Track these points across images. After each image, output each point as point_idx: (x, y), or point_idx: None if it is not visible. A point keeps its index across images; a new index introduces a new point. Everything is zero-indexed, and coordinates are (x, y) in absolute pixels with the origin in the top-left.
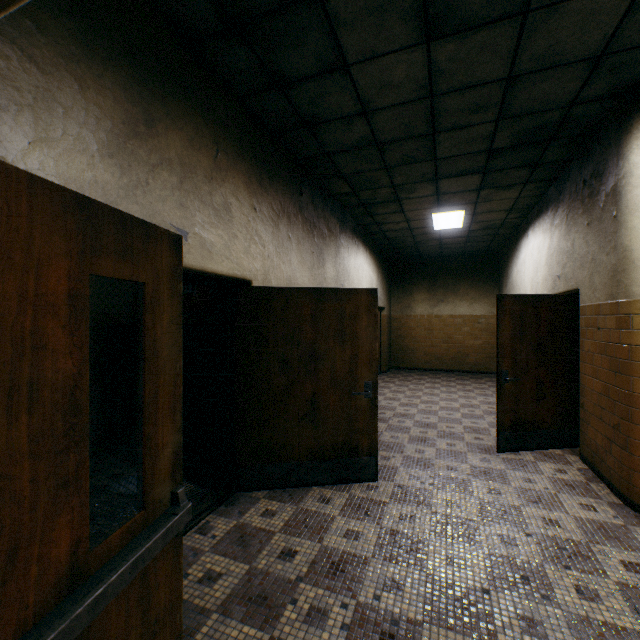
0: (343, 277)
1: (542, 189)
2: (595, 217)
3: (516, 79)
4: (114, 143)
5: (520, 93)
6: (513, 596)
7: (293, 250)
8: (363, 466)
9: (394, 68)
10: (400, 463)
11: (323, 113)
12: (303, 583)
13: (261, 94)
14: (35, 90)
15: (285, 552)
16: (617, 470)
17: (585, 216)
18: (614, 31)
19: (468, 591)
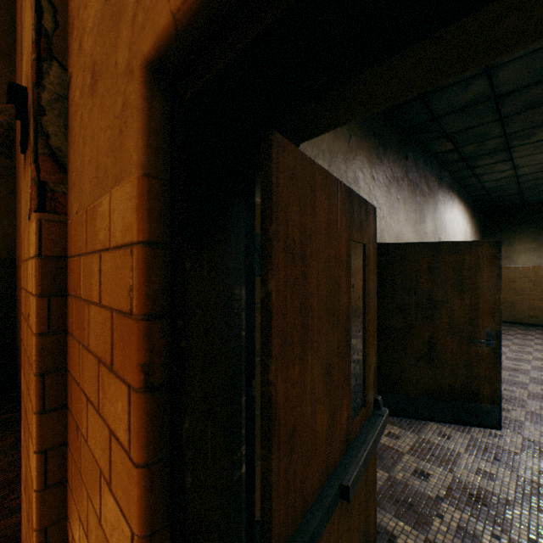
0: (440, 231)
1: None
2: None
3: None
4: None
5: None
6: None
7: (400, 210)
8: (484, 412)
9: None
10: (523, 417)
11: None
12: (444, 503)
13: None
14: None
15: (418, 472)
16: None
17: None
18: None
19: None
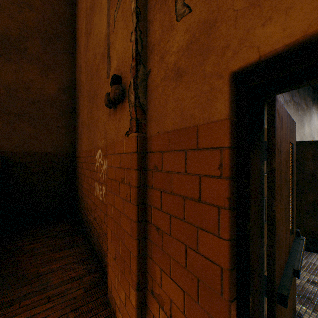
0: (313, 132)
1: None
2: None
3: None
4: None
5: None
6: None
7: None
8: None
9: None
10: None
11: None
12: None
13: None
14: None
15: (310, 281)
16: None
17: None
18: None
19: None
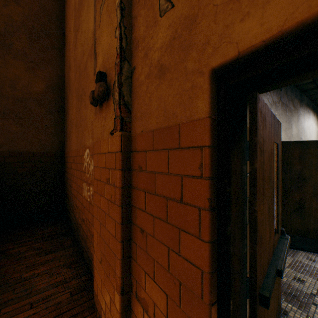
0: (301, 133)
1: None
2: None
3: None
4: None
5: None
6: None
7: None
8: None
9: None
10: None
11: None
12: (316, 297)
13: None
14: None
15: (296, 278)
16: None
17: None
18: None
19: None
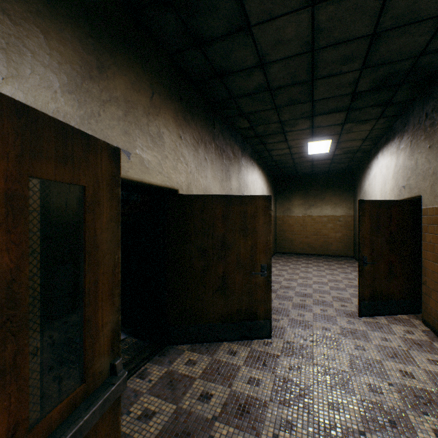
0: (243, 188)
1: (390, 123)
2: (436, 141)
3: (379, 35)
4: (73, 82)
5: (381, 46)
6: (384, 437)
7: (208, 168)
8: (260, 327)
9: (285, 28)
10: (287, 324)
11: (231, 66)
12: (217, 422)
13: (185, 51)
14: (7, 37)
15: (203, 395)
16: None
17: (427, 141)
18: None
19: (348, 432)
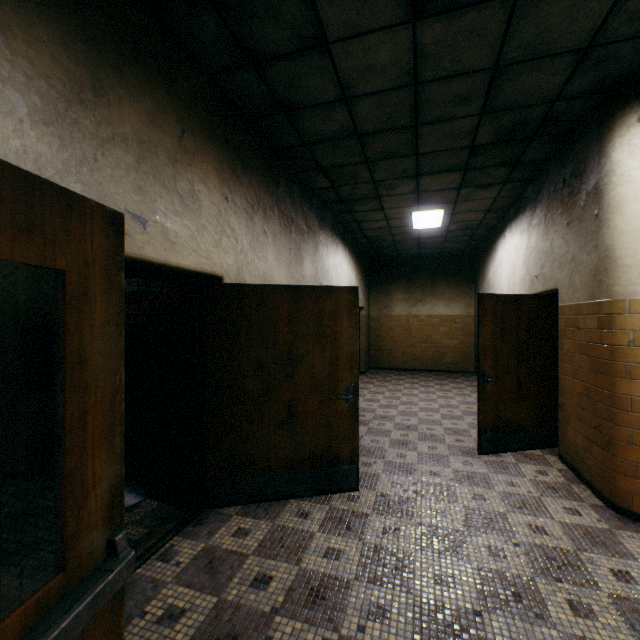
0: (322, 275)
1: (520, 189)
2: (575, 216)
3: (502, 69)
4: (51, 108)
5: (505, 85)
6: (506, 617)
7: (269, 245)
8: (344, 475)
9: (378, 49)
10: (382, 469)
11: (301, 97)
12: (279, 616)
13: (233, 72)
14: None
15: (259, 578)
16: (599, 471)
17: (565, 216)
18: (603, 21)
19: (459, 614)
